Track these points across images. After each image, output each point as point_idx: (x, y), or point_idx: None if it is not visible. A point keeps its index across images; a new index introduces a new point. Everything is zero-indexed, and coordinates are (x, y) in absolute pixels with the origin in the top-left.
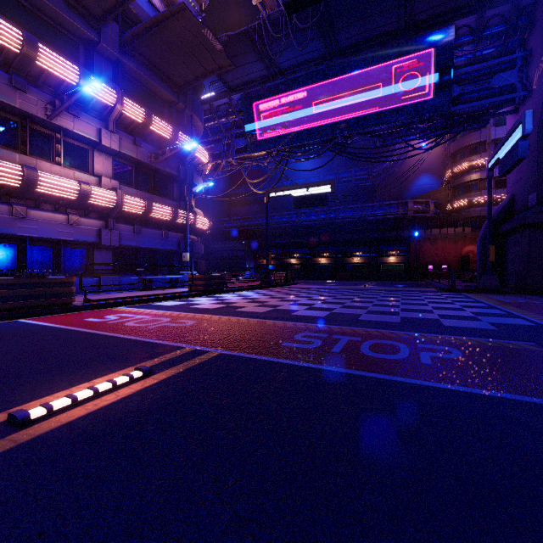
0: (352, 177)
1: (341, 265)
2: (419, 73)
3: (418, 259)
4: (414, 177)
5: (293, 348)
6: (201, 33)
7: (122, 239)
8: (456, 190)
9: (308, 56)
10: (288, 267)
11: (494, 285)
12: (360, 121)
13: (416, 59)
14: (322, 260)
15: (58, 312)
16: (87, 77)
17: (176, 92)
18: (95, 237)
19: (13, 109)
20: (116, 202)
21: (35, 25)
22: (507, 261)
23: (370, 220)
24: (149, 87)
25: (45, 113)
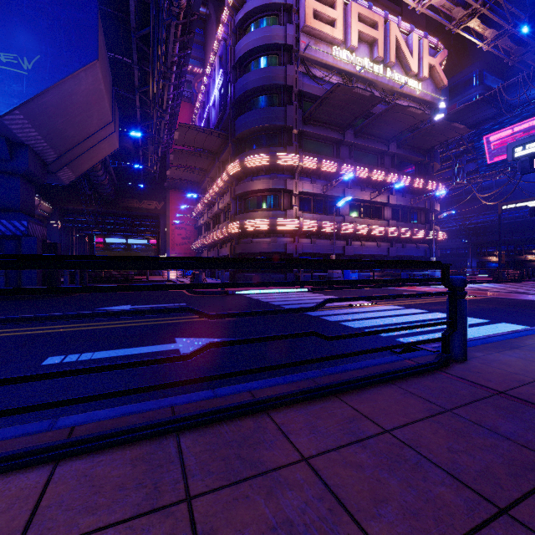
0: None
1: None
2: None
3: None
4: None
5: (525, 298)
6: (450, 125)
7: (397, 252)
8: None
9: None
10: (524, 264)
11: None
12: None
13: None
14: None
15: (397, 286)
16: (387, 175)
17: (423, 154)
18: (386, 252)
19: (360, 200)
20: (398, 233)
21: (363, 157)
22: None
23: None
24: (408, 159)
25: (370, 197)
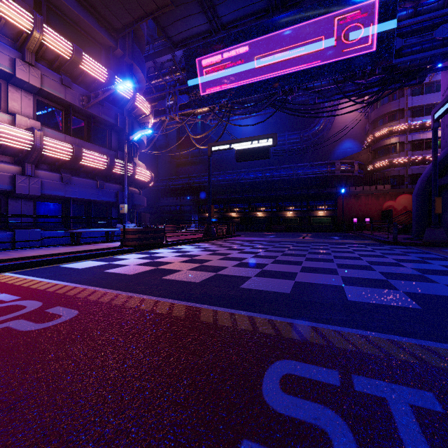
0: (285, 141)
1: (276, 218)
2: (362, 24)
3: (344, 213)
4: (338, 142)
5: None
6: None
7: (45, 188)
8: (377, 152)
9: (250, 8)
10: (229, 220)
11: (440, 238)
12: (301, 75)
13: (359, 10)
14: (259, 213)
15: None
16: None
17: (113, 36)
18: (7, 185)
19: None
20: (33, 144)
21: None
22: (445, 214)
23: (301, 178)
24: (82, 27)
25: None
